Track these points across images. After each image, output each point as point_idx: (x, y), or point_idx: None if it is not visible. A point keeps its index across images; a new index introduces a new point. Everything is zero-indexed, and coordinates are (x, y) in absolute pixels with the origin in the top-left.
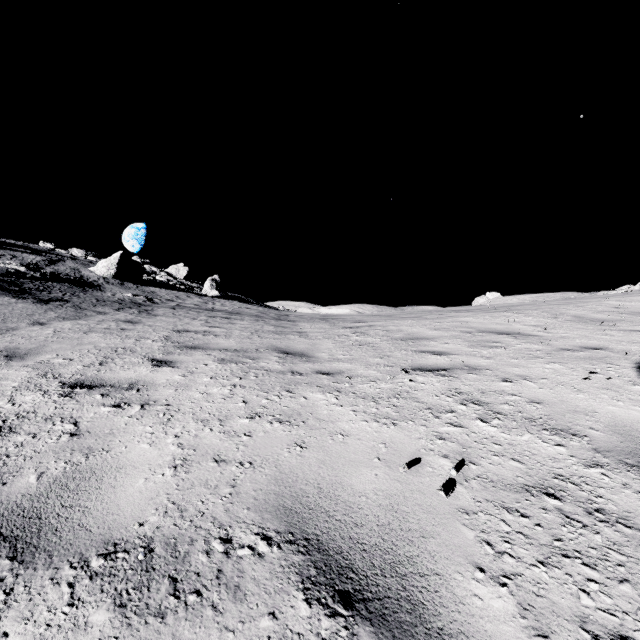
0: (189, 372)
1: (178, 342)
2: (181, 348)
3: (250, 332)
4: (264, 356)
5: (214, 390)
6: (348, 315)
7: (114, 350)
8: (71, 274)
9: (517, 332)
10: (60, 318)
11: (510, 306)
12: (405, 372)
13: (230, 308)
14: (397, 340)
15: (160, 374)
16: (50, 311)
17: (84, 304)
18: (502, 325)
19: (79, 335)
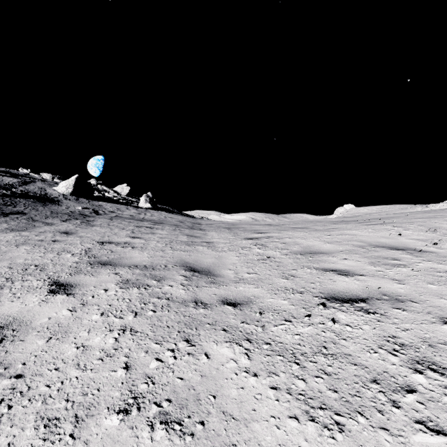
0: (81, 303)
1: (95, 256)
2: (93, 264)
3: (165, 243)
4: (170, 275)
5: (95, 340)
6: (247, 224)
7: (25, 268)
8: (38, 192)
9: (409, 247)
10: (8, 229)
11: (380, 218)
12: (323, 307)
13: (157, 218)
14: (296, 254)
15: (47, 307)
16: (4, 223)
17: (38, 216)
18: (389, 239)
19: (9, 248)
